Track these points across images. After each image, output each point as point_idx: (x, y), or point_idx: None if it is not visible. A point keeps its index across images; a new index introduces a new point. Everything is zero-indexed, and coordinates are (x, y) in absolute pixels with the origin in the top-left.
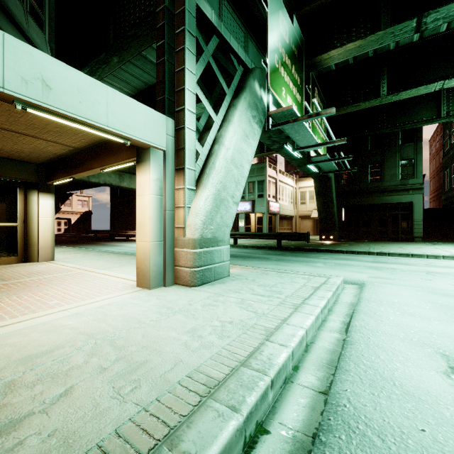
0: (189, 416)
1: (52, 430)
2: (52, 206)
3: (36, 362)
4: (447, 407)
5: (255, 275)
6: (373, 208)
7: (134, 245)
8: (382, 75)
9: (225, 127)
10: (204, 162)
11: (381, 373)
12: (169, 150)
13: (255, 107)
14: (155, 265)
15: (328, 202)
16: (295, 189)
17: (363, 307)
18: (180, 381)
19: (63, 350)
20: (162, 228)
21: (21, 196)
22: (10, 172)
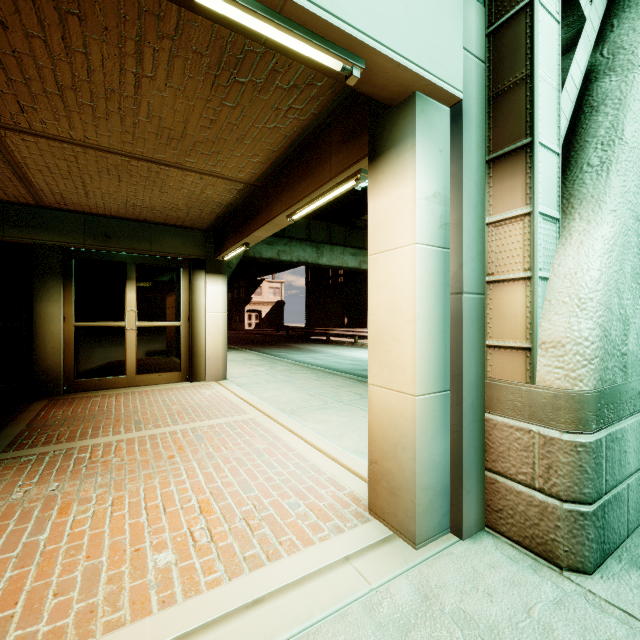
0: None
1: None
2: (224, 295)
3: None
4: None
5: None
6: None
7: (338, 352)
8: None
9: (627, 23)
10: (566, 139)
11: None
12: (469, 98)
13: None
14: (429, 468)
15: None
16: None
17: None
18: None
19: None
20: (448, 348)
21: (185, 281)
22: (171, 246)
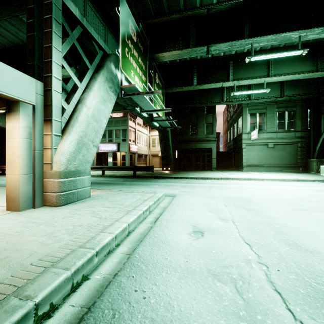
0: (34, 279)
1: None
2: None
3: None
4: (182, 247)
5: (110, 195)
6: (192, 151)
7: None
8: (194, 73)
9: (87, 92)
10: (70, 116)
11: (161, 239)
12: (38, 104)
13: (111, 81)
14: (25, 192)
15: (167, 146)
16: (148, 136)
17: (168, 208)
18: (32, 263)
19: None
20: (32, 163)
21: None
22: None
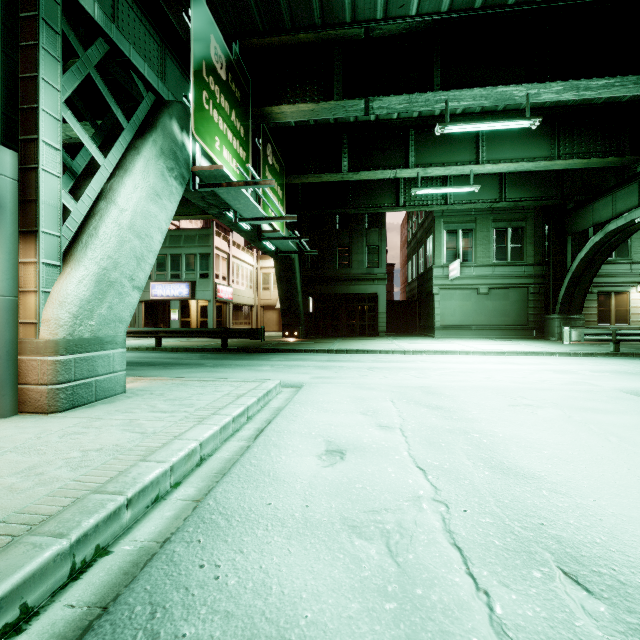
0: None
1: None
2: None
3: None
4: (302, 482)
5: (168, 388)
6: (342, 299)
7: None
8: (344, 148)
9: (119, 177)
10: (80, 225)
11: (263, 468)
12: (5, 199)
13: (173, 156)
14: None
15: (291, 289)
16: (256, 269)
17: (285, 410)
18: None
19: None
20: None
21: None
22: None
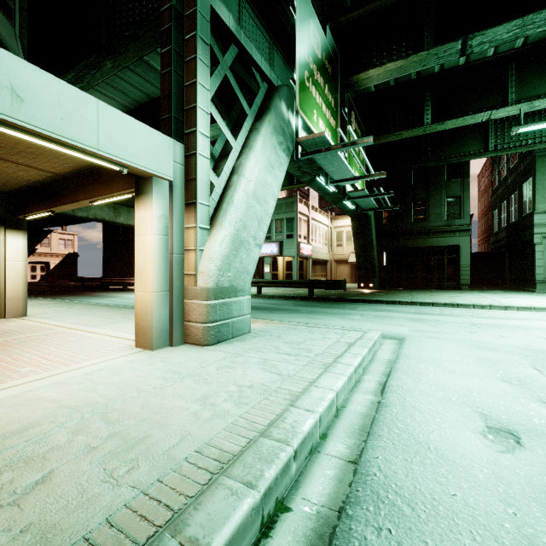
0: (196, 497)
1: (25, 525)
2: (25, 247)
3: (4, 445)
4: (481, 469)
5: (281, 331)
6: (417, 252)
7: (133, 296)
8: (426, 101)
9: (245, 154)
10: (220, 196)
11: (416, 437)
12: (176, 180)
13: (282, 132)
14: (159, 321)
15: (367, 244)
16: (330, 228)
17: (401, 365)
18: (187, 458)
19: (40, 428)
20: (168, 275)
21: None
22: None
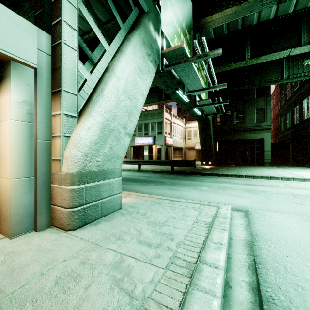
0: None
1: None
2: None
3: None
4: None
5: (148, 206)
6: (237, 142)
7: None
8: (247, 44)
9: (117, 57)
10: (93, 90)
11: None
12: (42, 68)
13: (150, 46)
14: (20, 207)
15: (207, 137)
16: (184, 128)
17: (266, 254)
18: None
19: None
20: (33, 160)
21: None
22: None
